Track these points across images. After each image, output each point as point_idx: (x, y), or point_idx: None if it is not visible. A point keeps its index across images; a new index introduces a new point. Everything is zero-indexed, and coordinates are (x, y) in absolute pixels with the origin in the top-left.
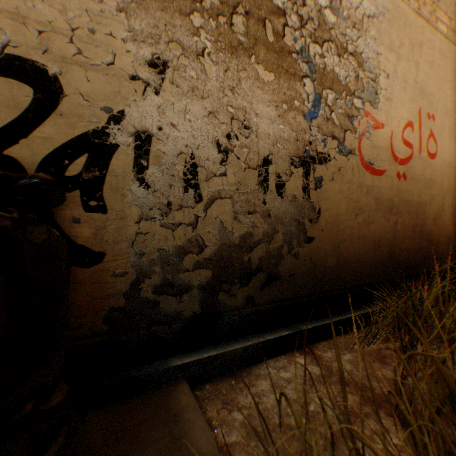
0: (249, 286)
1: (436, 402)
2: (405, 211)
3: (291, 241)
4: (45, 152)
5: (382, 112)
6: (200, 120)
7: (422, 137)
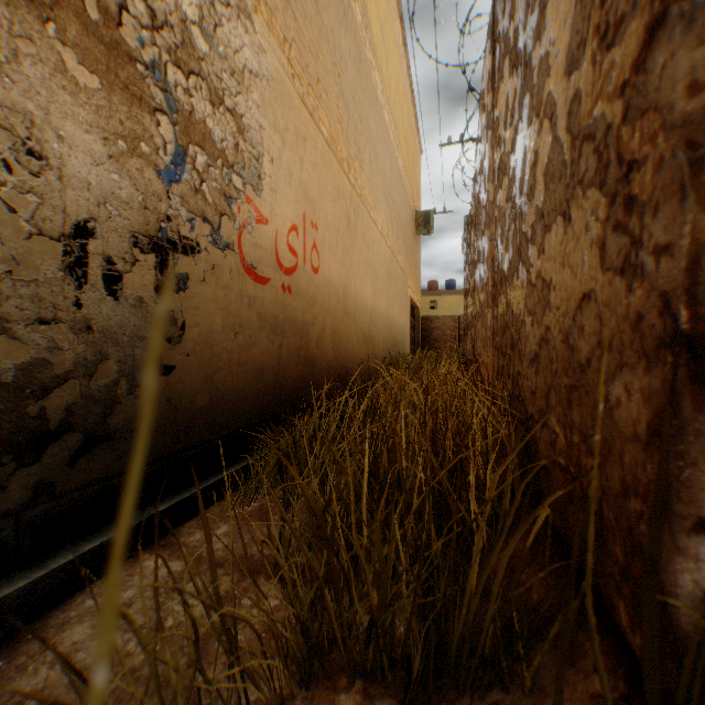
0: (42, 462)
1: (308, 534)
2: (291, 331)
3: (136, 372)
4: None
5: (267, 203)
6: None
7: (308, 247)
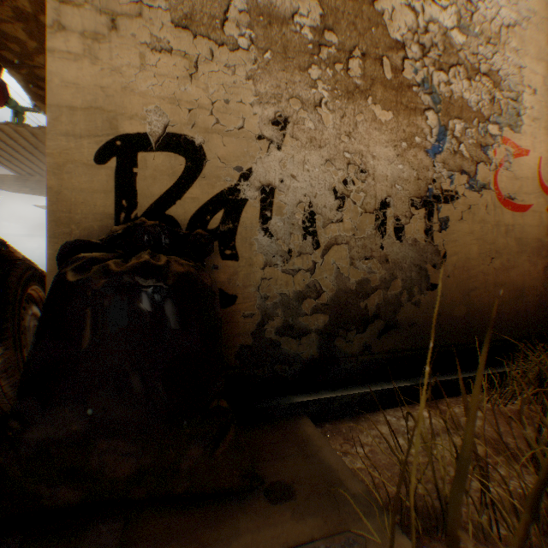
0: (365, 333)
1: None
2: None
3: (411, 287)
4: (192, 210)
5: (525, 135)
6: (318, 168)
7: None
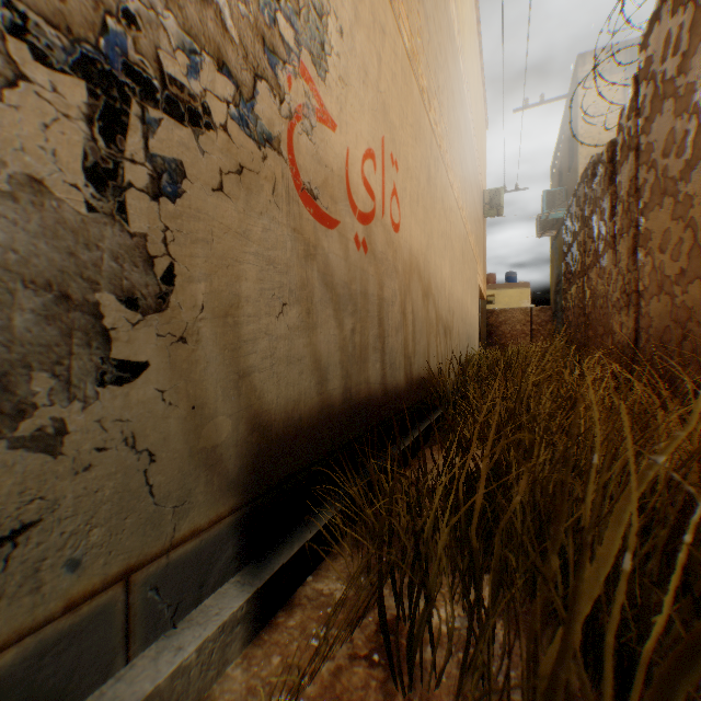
0: None
1: None
2: (366, 311)
3: (16, 379)
4: None
5: (333, 98)
6: None
7: (386, 191)
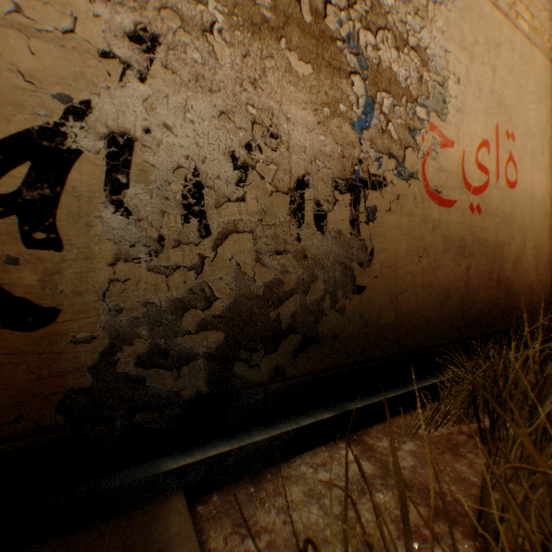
0: (277, 352)
1: (548, 542)
2: (479, 253)
3: (335, 291)
4: None
5: (451, 126)
6: (207, 122)
7: (500, 161)
